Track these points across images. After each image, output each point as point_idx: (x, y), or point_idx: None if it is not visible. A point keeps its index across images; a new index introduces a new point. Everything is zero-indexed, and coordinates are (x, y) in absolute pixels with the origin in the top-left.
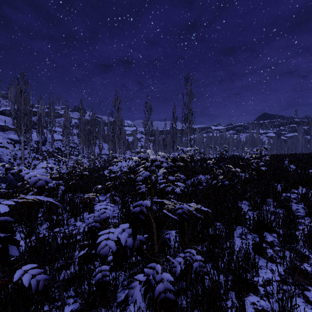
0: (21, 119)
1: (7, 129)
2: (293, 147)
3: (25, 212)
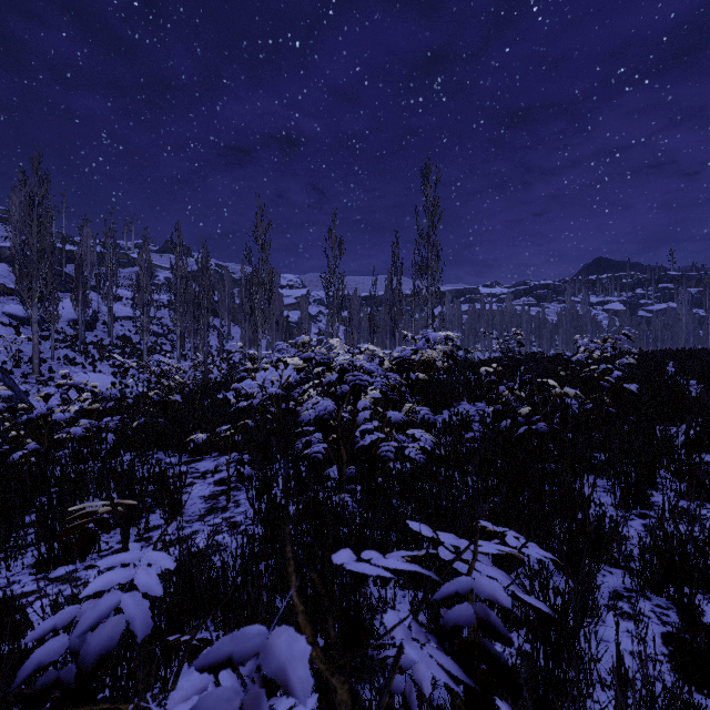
0: (31, 267)
1: (3, 293)
2: (667, 336)
3: None
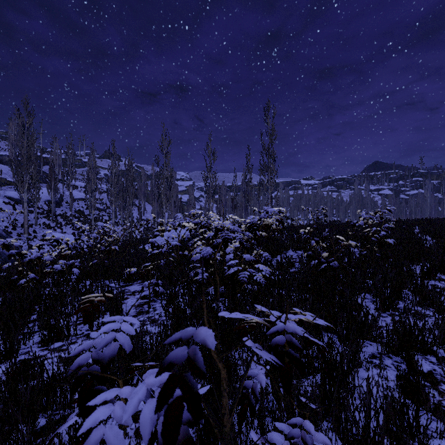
0: (23, 167)
1: (4, 184)
2: (418, 210)
3: (3, 316)
